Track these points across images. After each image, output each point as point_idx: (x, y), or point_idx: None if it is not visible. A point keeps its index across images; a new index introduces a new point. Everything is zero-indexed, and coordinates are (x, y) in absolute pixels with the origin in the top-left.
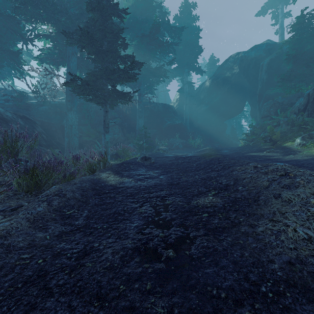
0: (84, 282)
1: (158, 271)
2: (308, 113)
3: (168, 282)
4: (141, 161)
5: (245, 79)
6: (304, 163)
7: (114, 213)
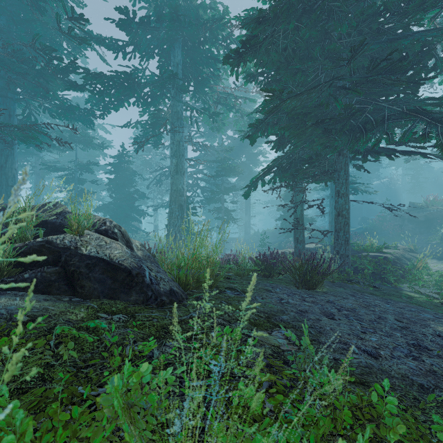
0: None
1: None
2: None
3: None
4: None
5: None
6: None
7: None
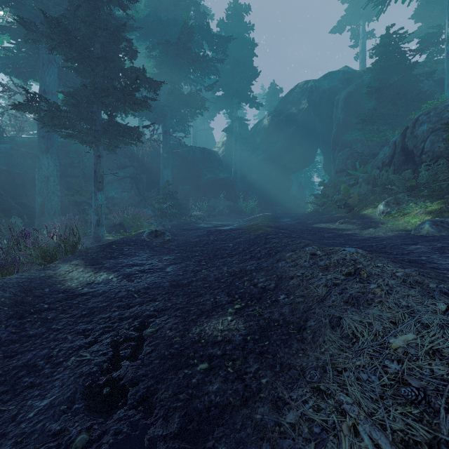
0: None
1: None
2: (395, 168)
3: None
4: (147, 239)
5: (316, 118)
6: (387, 245)
7: (24, 365)
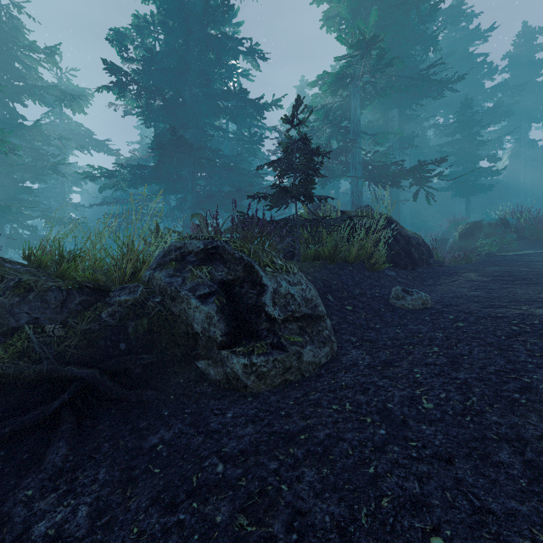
0: None
1: None
2: None
3: None
4: None
5: None
6: None
7: None
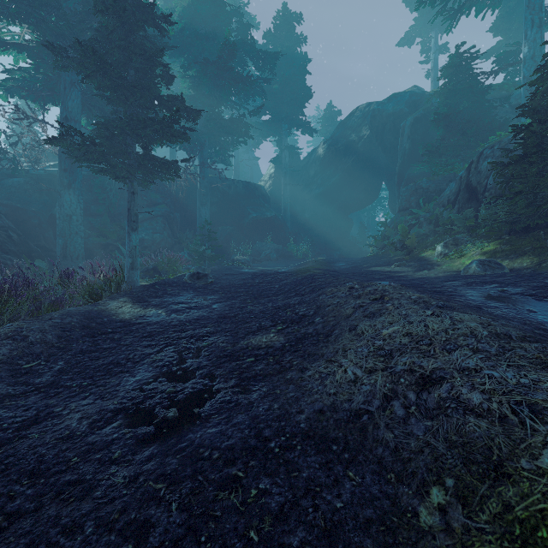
0: (17, 458)
1: (141, 436)
2: (459, 206)
3: (149, 448)
4: (189, 281)
5: (379, 148)
6: (428, 282)
7: (110, 363)
